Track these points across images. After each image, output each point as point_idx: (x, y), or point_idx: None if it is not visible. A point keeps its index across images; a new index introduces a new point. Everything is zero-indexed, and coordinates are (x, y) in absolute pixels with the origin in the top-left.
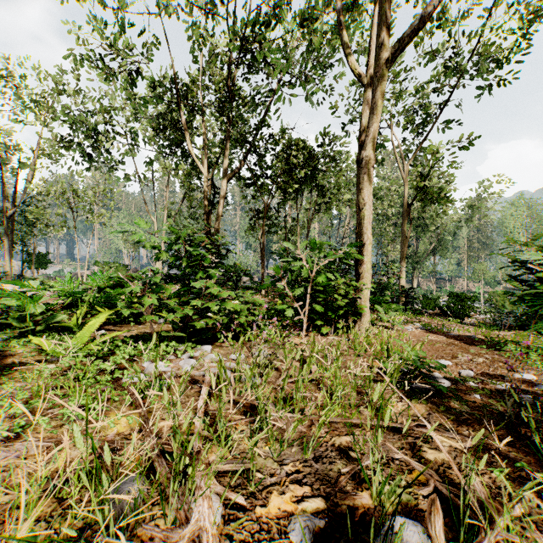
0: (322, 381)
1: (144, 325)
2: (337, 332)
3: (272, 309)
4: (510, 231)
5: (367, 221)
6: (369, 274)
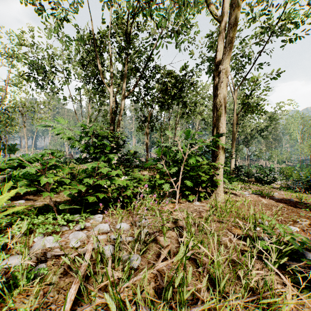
0: (201, 263)
1: (58, 194)
2: (199, 198)
3: (153, 180)
4: (291, 132)
5: (222, 117)
6: (223, 157)
